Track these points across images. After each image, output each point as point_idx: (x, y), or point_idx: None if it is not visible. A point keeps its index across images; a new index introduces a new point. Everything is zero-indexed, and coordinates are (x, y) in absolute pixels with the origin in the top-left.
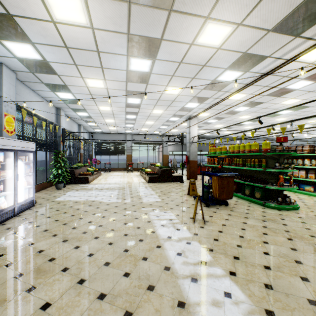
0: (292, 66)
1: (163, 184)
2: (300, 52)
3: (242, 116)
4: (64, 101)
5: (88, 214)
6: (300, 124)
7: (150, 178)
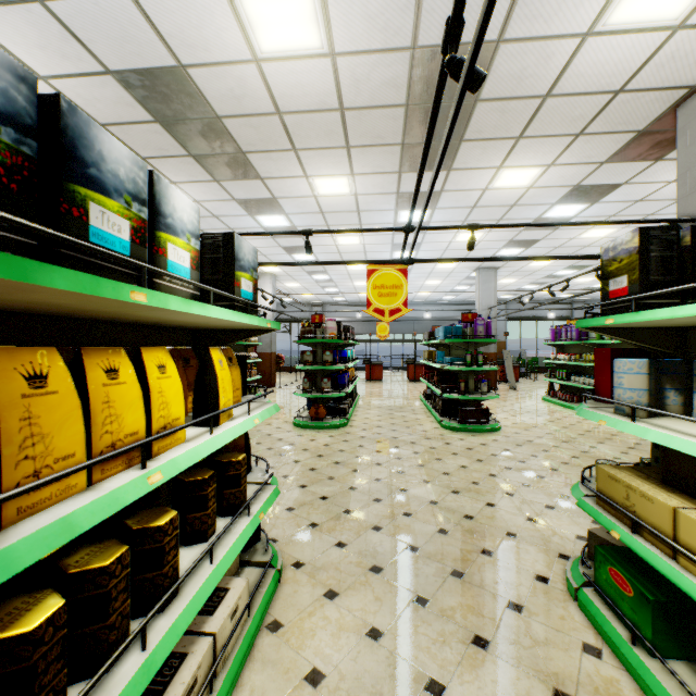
0: None
1: None
2: None
3: (350, 267)
4: None
5: None
6: (530, 269)
7: None
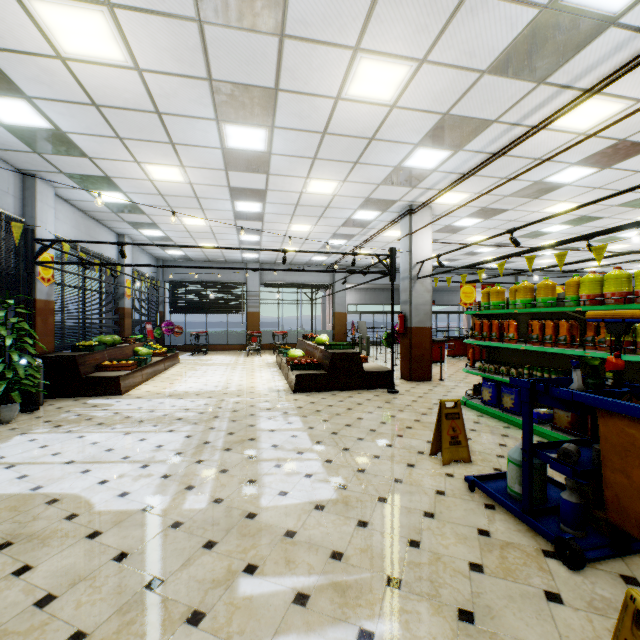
0: None
1: (339, 400)
2: None
3: (556, 206)
4: (26, 141)
5: None
6: None
7: (299, 380)
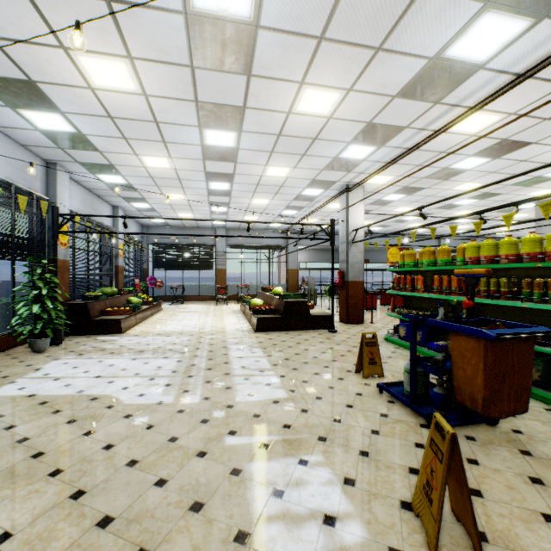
0: None
1: (290, 337)
2: None
3: (462, 185)
4: (54, 140)
5: (33, 471)
6: None
7: (260, 322)
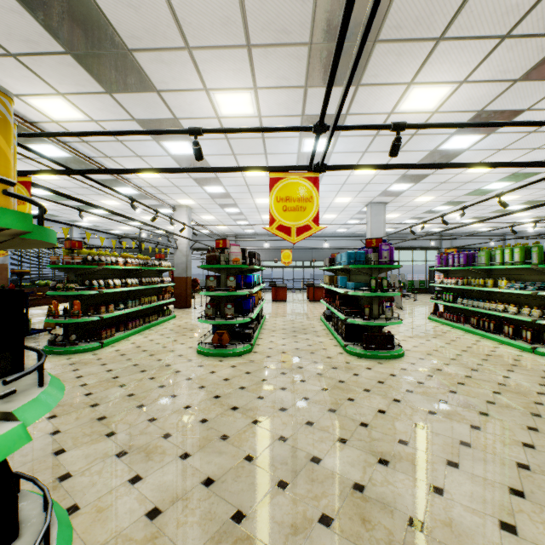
0: (82, 128)
1: None
2: (32, 111)
3: (257, 200)
4: None
5: None
6: (414, 205)
7: None
